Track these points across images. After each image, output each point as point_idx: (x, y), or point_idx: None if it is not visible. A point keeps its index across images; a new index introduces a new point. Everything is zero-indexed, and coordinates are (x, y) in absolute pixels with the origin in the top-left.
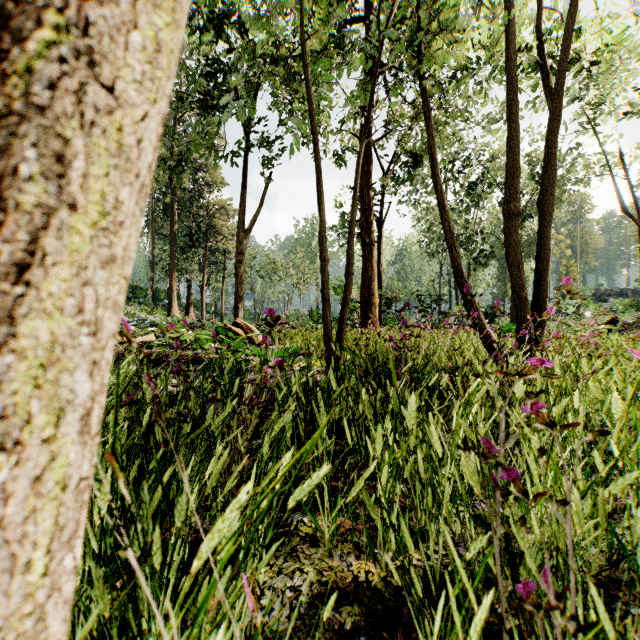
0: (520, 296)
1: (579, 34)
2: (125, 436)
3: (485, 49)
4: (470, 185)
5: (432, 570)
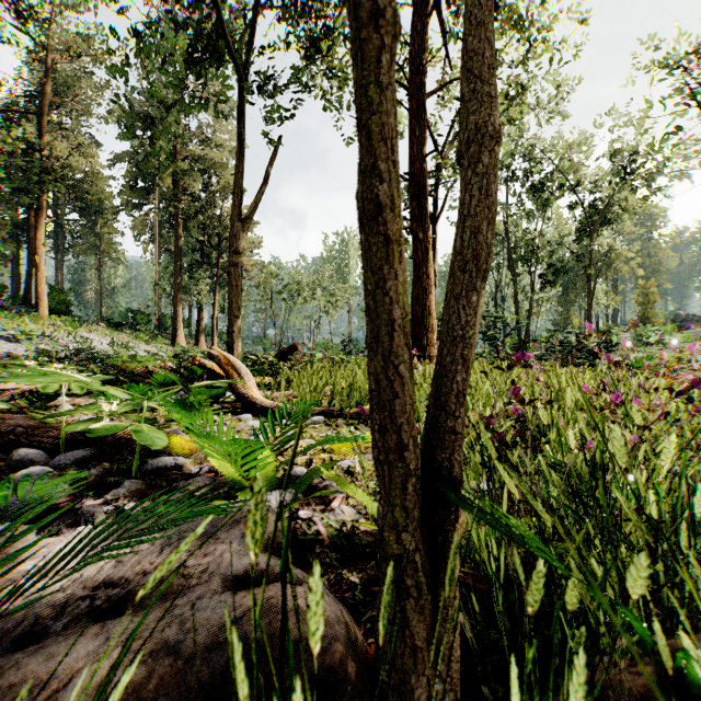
0: None
1: None
2: None
3: None
4: (536, 186)
5: None
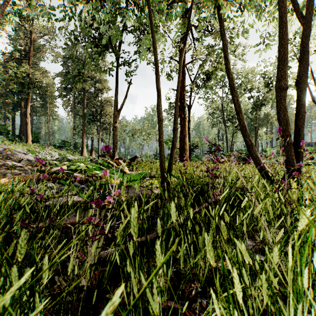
0: (287, 142)
1: None
2: None
3: None
4: None
5: None
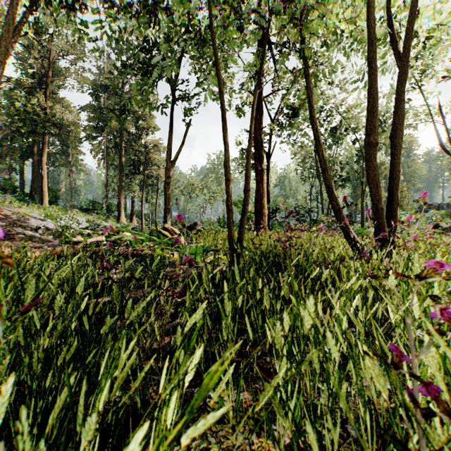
0: (378, 207)
1: (417, 13)
2: (60, 323)
3: (350, 21)
4: (332, 129)
5: None
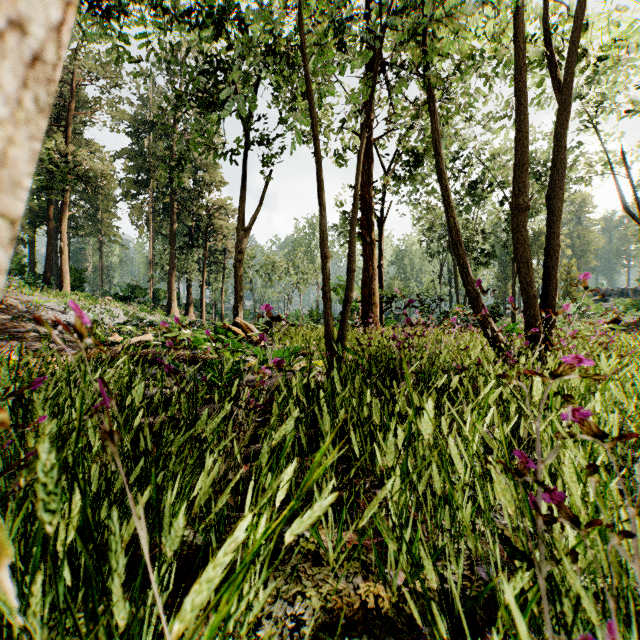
0: (529, 294)
1: (586, 26)
2: None
3: (491, 39)
4: (471, 184)
5: (450, 596)
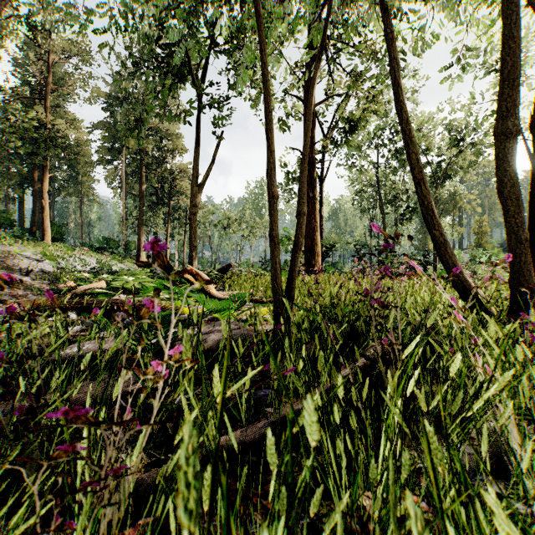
0: (518, 237)
1: None
2: None
3: None
4: (398, 150)
5: None
